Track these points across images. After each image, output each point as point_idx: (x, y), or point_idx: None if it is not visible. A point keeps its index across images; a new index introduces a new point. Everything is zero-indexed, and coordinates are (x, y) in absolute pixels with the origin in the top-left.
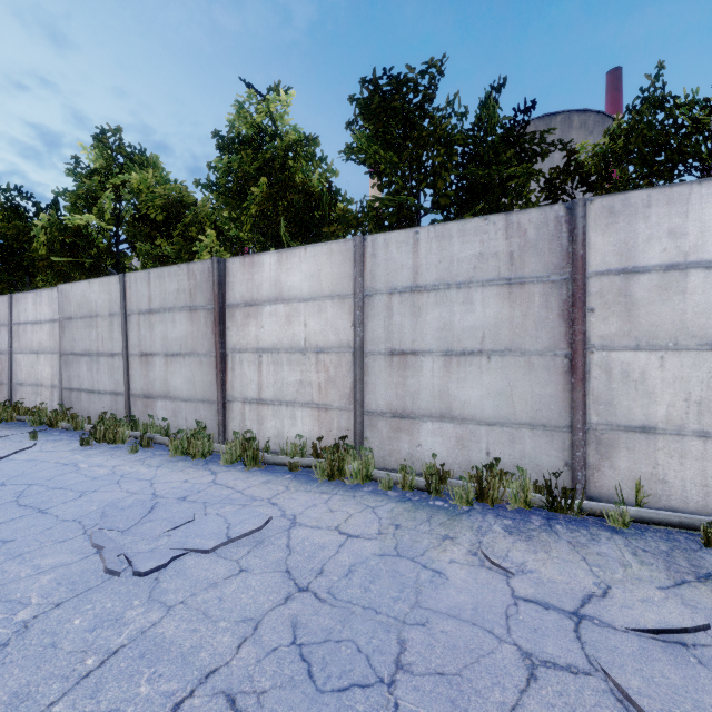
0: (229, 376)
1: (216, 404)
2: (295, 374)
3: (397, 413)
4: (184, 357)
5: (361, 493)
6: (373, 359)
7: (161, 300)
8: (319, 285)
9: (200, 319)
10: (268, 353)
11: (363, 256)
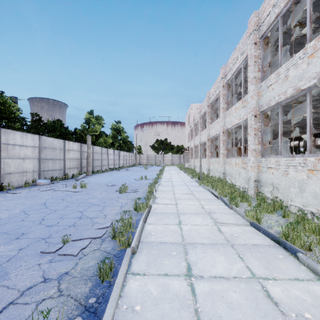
0: None
1: None
2: None
3: None
4: None
5: None
6: None
7: None
8: None
9: None
10: None
11: None
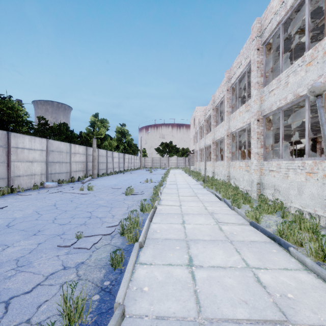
0: None
1: None
2: None
3: None
4: None
5: None
6: None
7: None
8: None
9: None
10: None
11: None
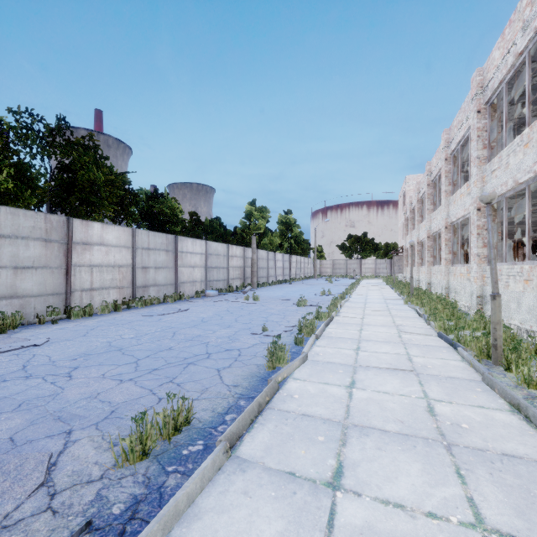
0: (72, 279)
1: (64, 294)
2: (110, 276)
3: (144, 286)
4: (37, 269)
5: (157, 306)
6: (138, 270)
7: (14, 230)
8: (120, 242)
9: (55, 248)
10: (97, 267)
11: (135, 235)
